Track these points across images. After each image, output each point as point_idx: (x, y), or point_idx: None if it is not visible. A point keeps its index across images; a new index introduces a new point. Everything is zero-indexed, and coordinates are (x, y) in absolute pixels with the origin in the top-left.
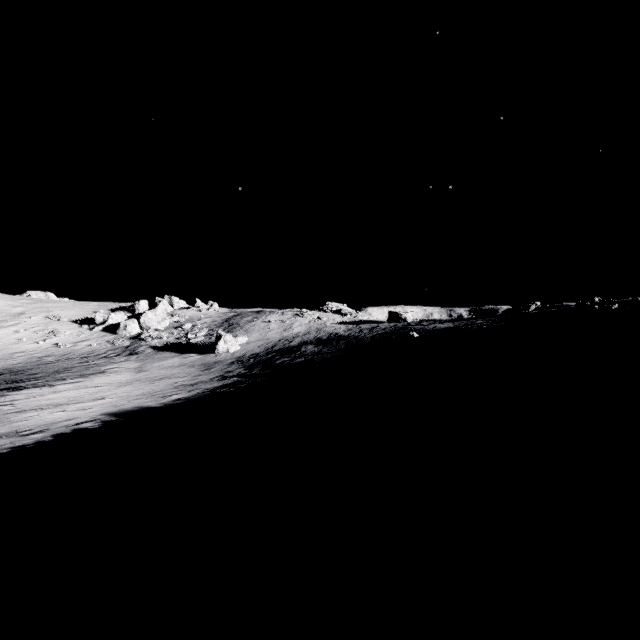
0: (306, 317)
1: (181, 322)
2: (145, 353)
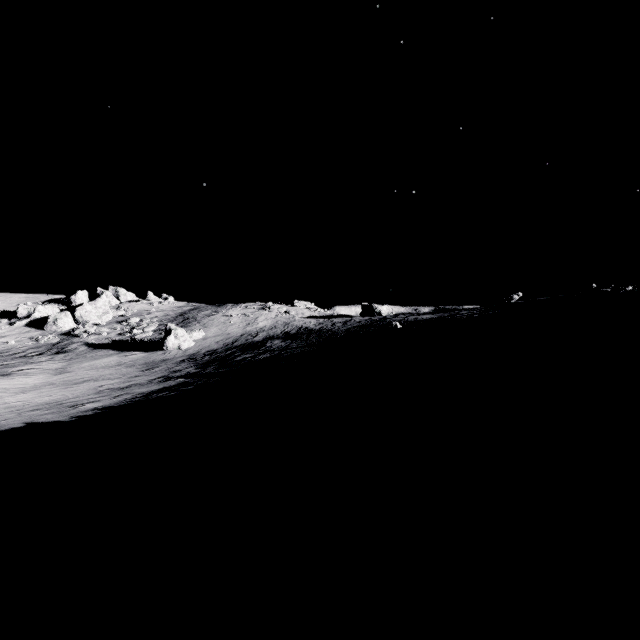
0: (272, 311)
1: (127, 316)
2: (77, 351)
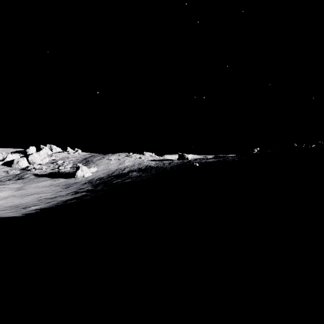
0: (132, 157)
1: (56, 160)
2: (29, 178)
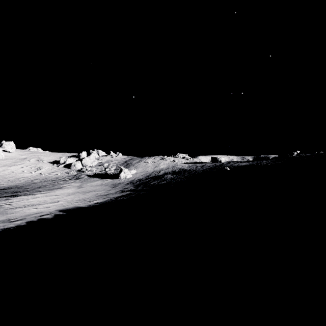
0: (167, 160)
1: (102, 163)
2: (84, 178)
